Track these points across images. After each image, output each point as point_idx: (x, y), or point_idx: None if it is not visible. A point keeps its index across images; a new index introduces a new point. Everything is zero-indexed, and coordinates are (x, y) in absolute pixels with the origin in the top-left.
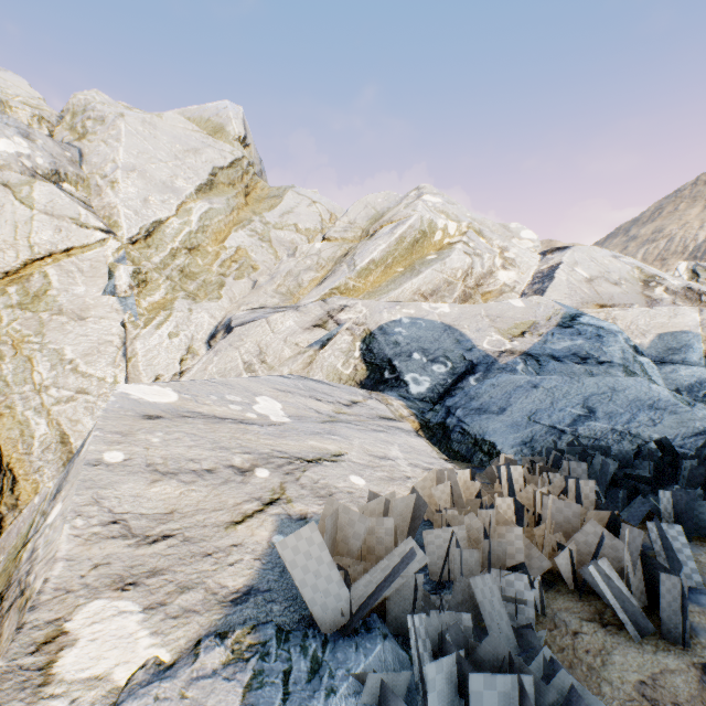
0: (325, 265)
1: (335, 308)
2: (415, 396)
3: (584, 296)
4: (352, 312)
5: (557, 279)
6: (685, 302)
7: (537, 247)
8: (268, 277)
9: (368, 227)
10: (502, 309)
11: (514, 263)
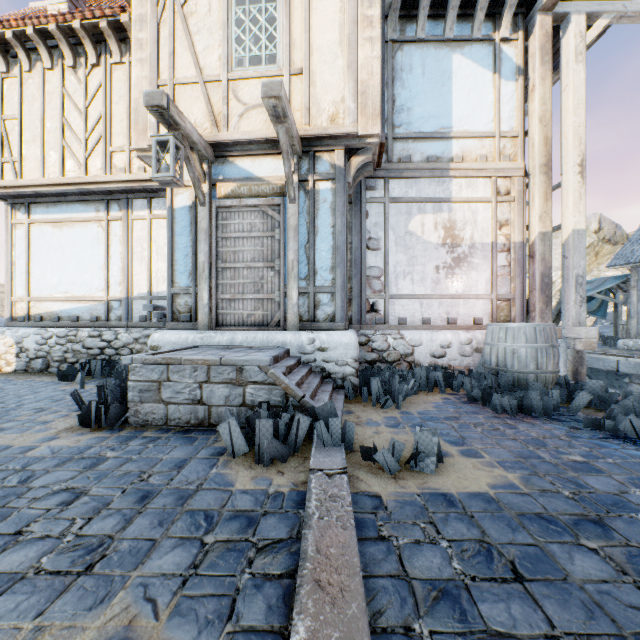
0: None
1: None
2: None
3: None
4: None
5: None
6: None
7: None
8: None
9: None
10: None
11: None
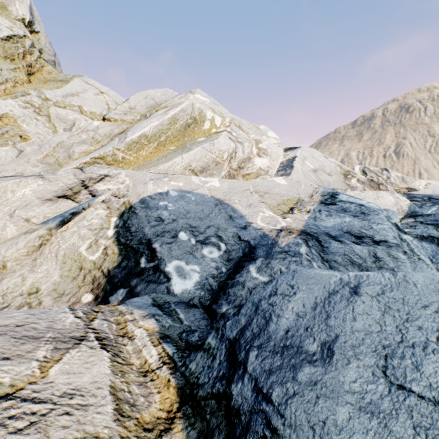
0: (101, 140)
1: (93, 177)
2: (179, 297)
3: (313, 181)
4: (113, 182)
5: (296, 168)
6: (370, 189)
7: (280, 144)
8: (37, 147)
9: (147, 113)
10: (268, 185)
11: (266, 152)
